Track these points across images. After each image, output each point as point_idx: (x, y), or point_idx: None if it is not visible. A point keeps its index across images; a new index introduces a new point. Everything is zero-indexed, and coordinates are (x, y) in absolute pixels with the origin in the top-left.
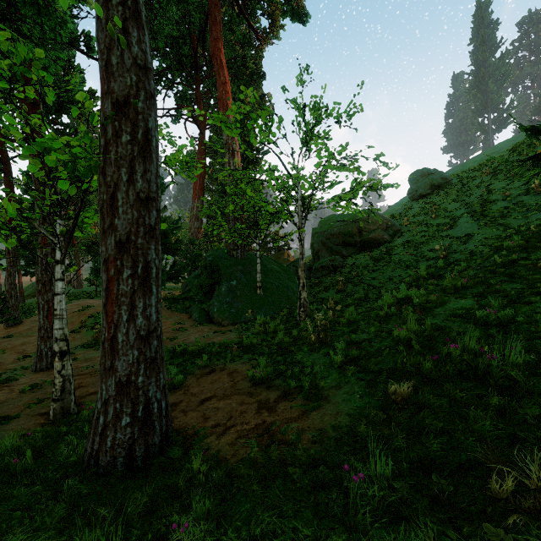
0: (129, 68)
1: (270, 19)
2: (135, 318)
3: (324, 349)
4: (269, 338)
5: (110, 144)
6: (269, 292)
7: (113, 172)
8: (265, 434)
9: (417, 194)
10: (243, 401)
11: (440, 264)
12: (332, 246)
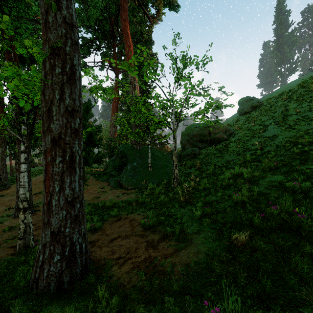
0: (60, 24)
1: (157, 8)
2: (64, 189)
3: (188, 206)
4: (155, 198)
5: (47, 75)
6: (155, 169)
7: (50, 93)
8: (150, 265)
9: (243, 112)
10: (137, 241)
11: (258, 153)
12: (193, 142)
